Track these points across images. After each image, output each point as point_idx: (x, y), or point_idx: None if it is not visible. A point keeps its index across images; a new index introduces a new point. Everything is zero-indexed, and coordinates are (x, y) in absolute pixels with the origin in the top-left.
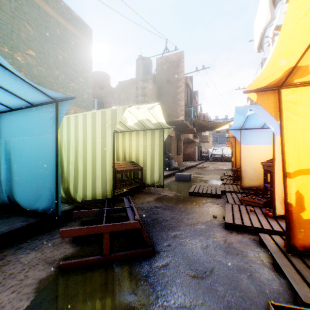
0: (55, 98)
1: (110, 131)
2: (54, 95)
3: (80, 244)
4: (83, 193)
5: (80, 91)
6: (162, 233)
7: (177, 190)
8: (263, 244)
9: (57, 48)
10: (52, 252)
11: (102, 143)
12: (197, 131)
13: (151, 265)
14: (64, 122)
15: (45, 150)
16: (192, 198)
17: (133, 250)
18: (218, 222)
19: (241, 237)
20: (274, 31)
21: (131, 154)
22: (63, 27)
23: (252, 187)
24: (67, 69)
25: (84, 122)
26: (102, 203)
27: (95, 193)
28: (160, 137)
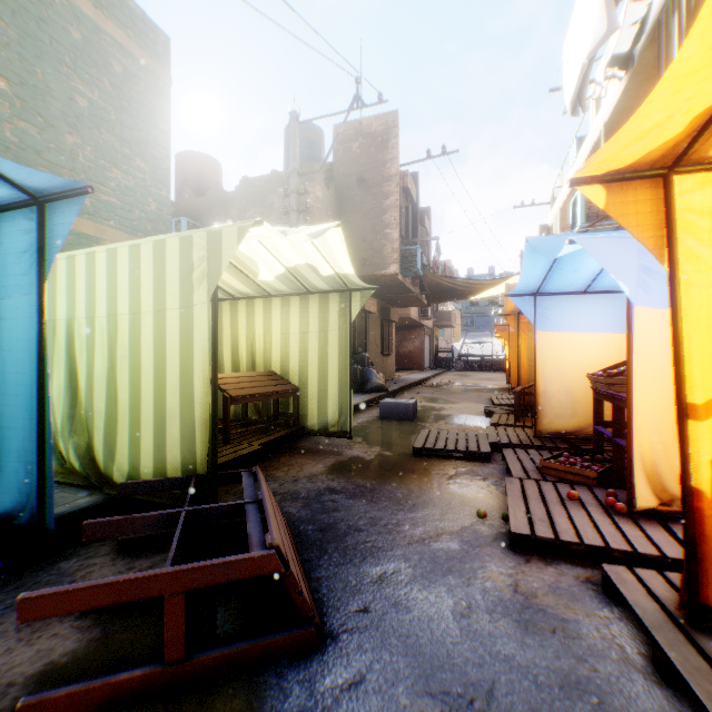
0: (35, 190)
1: (204, 290)
2: (28, 178)
3: (103, 620)
4: (130, 459)
5: (138, 194)
6: (345, 571)
7: (383, 443)
8: (616, 594)
9: (74, 76)
10: (10, 654)
11: (184, 323)
12: (430, 302)
13: (312, 686)
14: (79, 266)
15: (10, 343)
16: (422, 464)
17: (260, 636)
18: (492, 530)
19: (555, 573)
20: (607, 69)
21: (271, 355)
22: (89, 25)
23: (561, 433)
24: (102, 133)
25: (133, 267)
26: (183, 488)
27: (164, 462)
28: (342, 311)
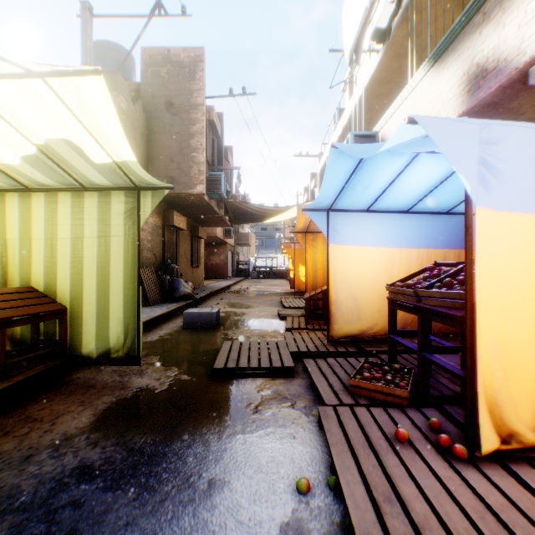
0: None
1: None
2: None
3: None
4: None
5: None
6: None
7: (182, 362)
8: None
9: None
10: None
11: None
12: (232, 223)
13: None
14: None
15: None
16: (223, 391)
17: None
18: (322, 522)
19: None
20: (370, 41)
21: (31, 265)
22: None
23: (349, 336)
24: None
25: None
26: None
27: None
28: (129, 214)
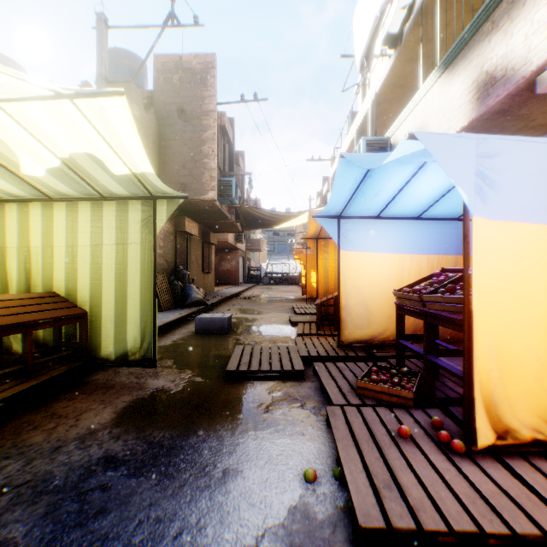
0: None
1: None
2: None
3: None
4: None
5: None
6: None
7: (195, 365)
8: None
9: None
10: None
11: None
12: (244, 229)
13: None
14: None
15: None
16: (235, 392)
17: None
18: (327, 506)
19: None
20: (382, 46)
21: (53, 272)
22: None
23: (360, 341)
24: None
25: None
26: None
27: None
28: (145, 222)
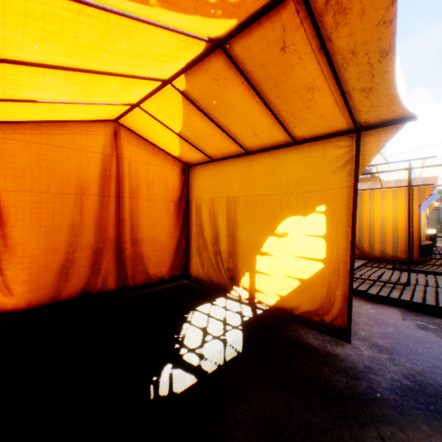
0: None
1: None
2: None
3: None
4: None
5: None
6: None
7: None
8: None
9: None
10: None
11: None
12: None
13: None
14: None
15: None
16: None
17: None
18: None
19: None
20: None
21: None
22: None
23: None
24: None
25: None
26: None
27: None
28: None
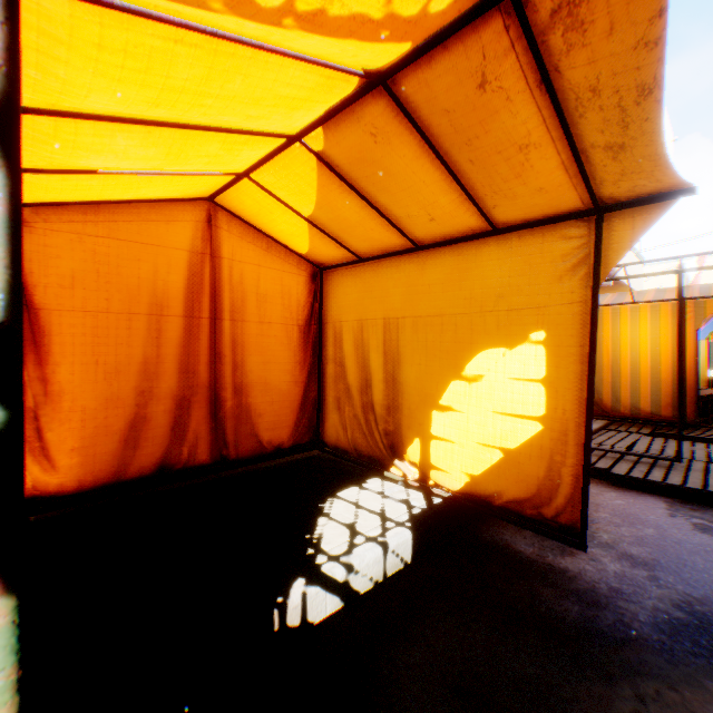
0: None
1: None
2: None
3: None
4: None
5: None
6: None
7: None
8: None
9: None
10: None
11: None
12: None
13: None
14: None
15: None
16: None
17: None
18: None
19: None
20: None
21: None
22: None
23: None
24: None
25: None
26: None
27: None
28: None
